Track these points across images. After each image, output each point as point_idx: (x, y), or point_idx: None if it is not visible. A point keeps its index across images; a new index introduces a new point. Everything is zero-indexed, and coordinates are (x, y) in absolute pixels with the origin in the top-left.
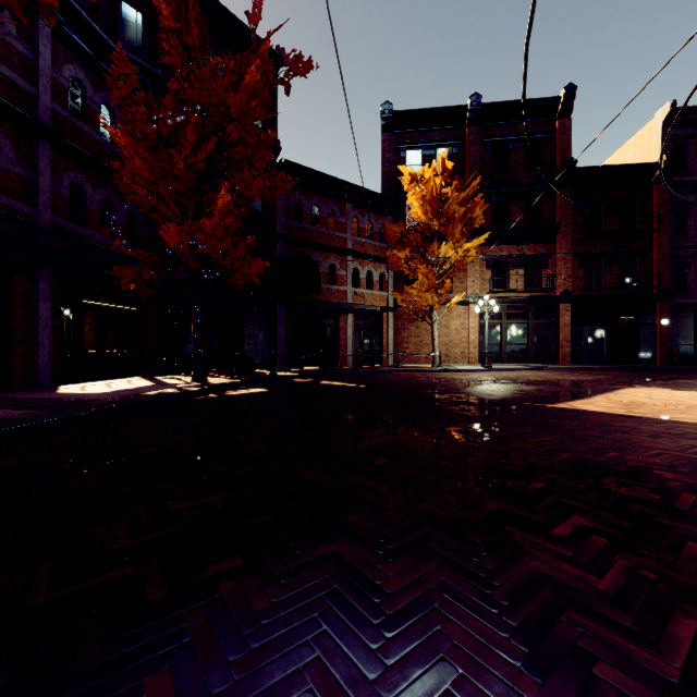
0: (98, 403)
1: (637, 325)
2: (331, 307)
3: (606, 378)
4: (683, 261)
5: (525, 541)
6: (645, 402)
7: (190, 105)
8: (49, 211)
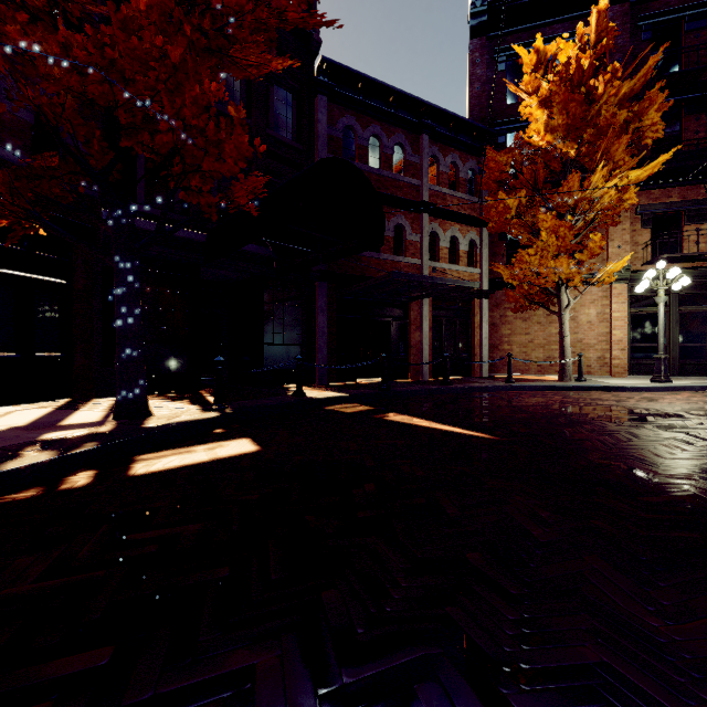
0: None
1: None
2: (399, 284)
3: None
4: None
5: None
6: None
7: None
8: None
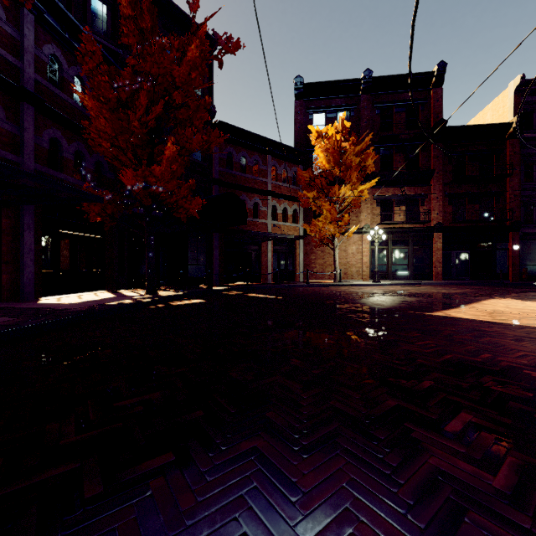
0: (68, 312)
1: (494, 249)
2: (255, 236)
3: (471, 291)
4: (530, 200)
5: (422, 438)
6: (505, 311)
7: (143, 76)
8: (32, 160)
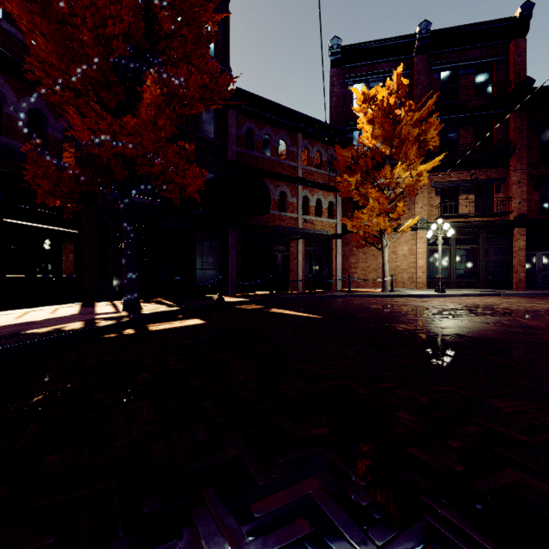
0: None
1: None
2: (282, 232)
3: None
4: None
5: None
6: None
7: None
8: None
